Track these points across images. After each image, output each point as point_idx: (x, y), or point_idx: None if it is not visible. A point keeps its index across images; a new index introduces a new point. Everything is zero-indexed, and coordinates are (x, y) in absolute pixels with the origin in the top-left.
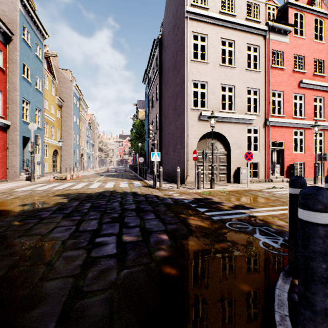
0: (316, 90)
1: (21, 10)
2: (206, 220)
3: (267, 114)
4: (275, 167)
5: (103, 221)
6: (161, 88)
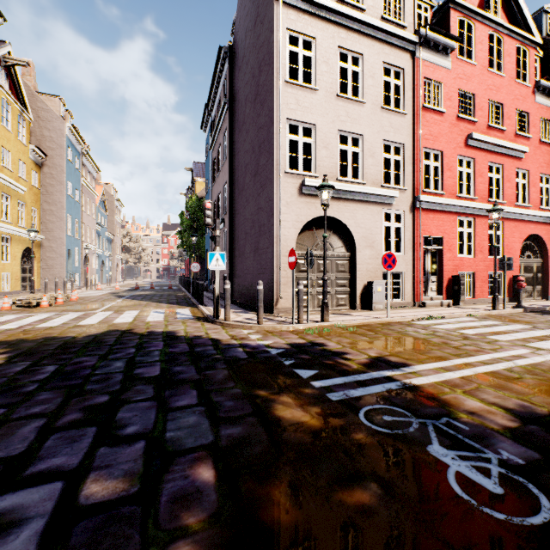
0: (492, 152)
1: None
2: (315, 405)
3: (417, 188)
4: (430, 281)
5: (59, 421)
6: (232, 137)
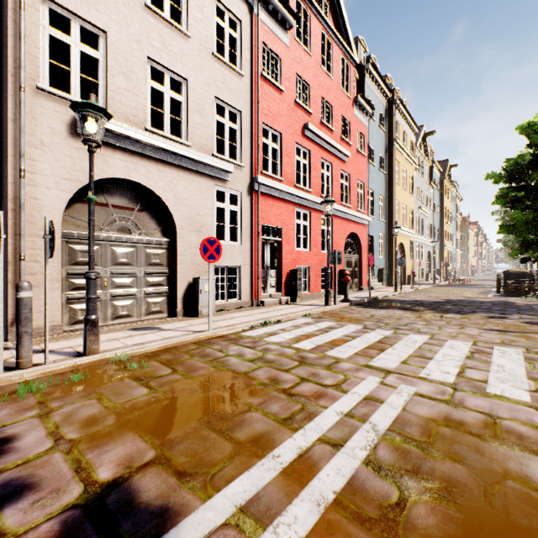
0: (324, 149)
1: None
2: None
3: (256, 167)
4: (269, 276)
5: None
6: None
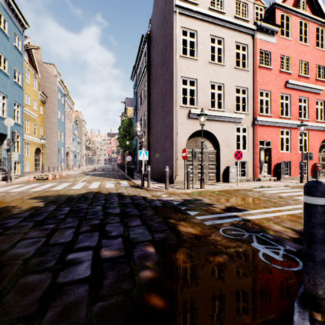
0: (301, 91)
1: None
2: (198, 226)
3: (255, 113)
4: (263, 166)
5: (81, 229)
6: (149, 85)
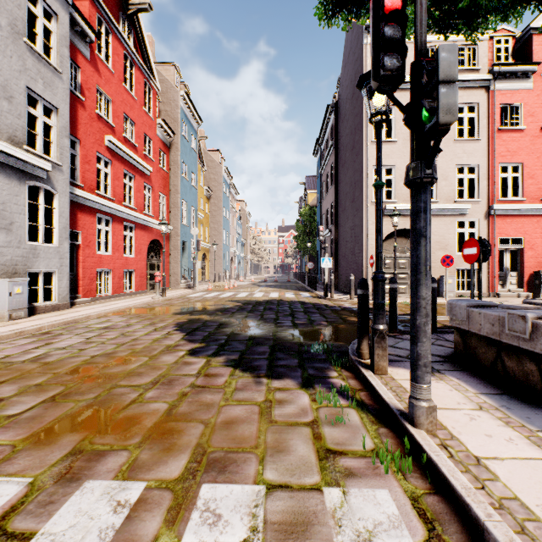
0: None
1: (181, 106)
2: None
3: (492, 198)
4: (509, 276)
5: (279, 315)
6: (337, 169)
